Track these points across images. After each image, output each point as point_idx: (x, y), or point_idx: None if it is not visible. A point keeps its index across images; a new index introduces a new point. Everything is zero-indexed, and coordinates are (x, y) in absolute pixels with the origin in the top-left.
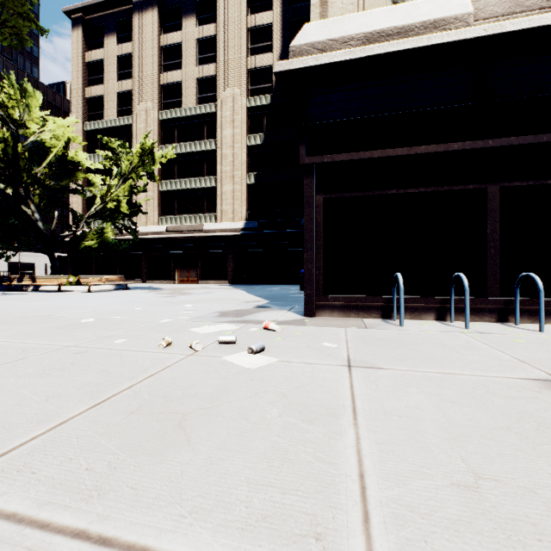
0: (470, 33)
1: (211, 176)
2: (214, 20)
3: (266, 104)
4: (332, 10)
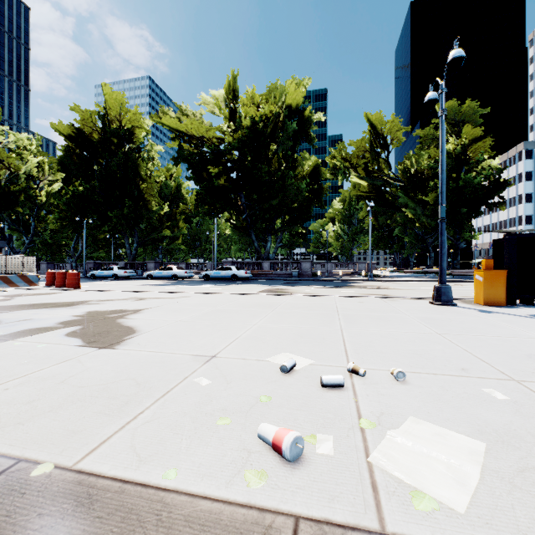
0: None
1: None
2: None
3: None
4: None
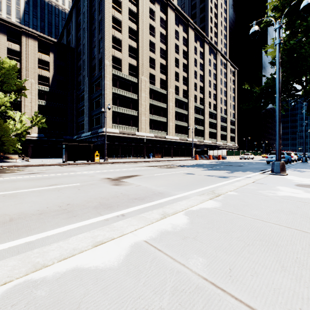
0: (119, 135)
1: (16, 111)
2: (18, 44)
3: (47, 91)
4: (107, 127)
